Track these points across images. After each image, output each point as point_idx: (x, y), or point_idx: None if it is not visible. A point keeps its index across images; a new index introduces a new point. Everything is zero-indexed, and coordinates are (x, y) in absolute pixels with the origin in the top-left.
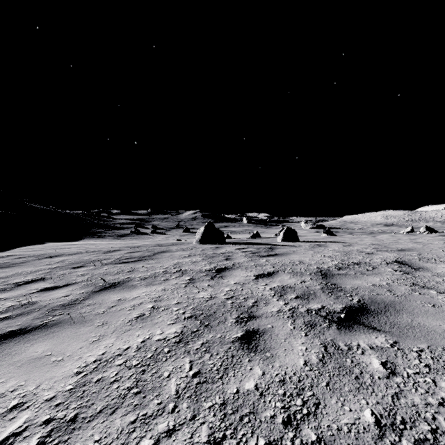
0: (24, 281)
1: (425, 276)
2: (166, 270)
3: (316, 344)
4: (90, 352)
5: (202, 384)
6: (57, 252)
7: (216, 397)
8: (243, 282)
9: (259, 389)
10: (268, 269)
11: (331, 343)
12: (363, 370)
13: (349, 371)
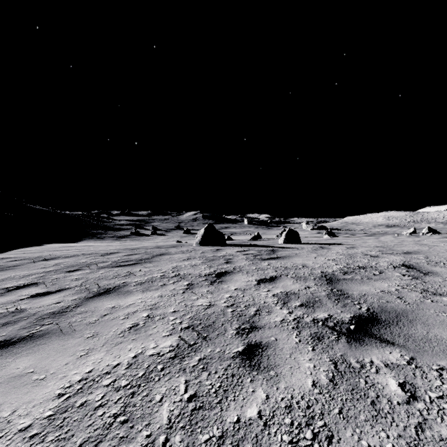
0: (16, 286)
1: (436, 281)
2: (164, 274)
3: (324, 361)
4: (75, 370)
5: (198, 411)
6: (53, 254)
7: (214, 427)
8: (244, 288)
9: (262, 417)
10: (270, 273)
11: (341, 359)
12: (380, 394)
13: (363, 395)
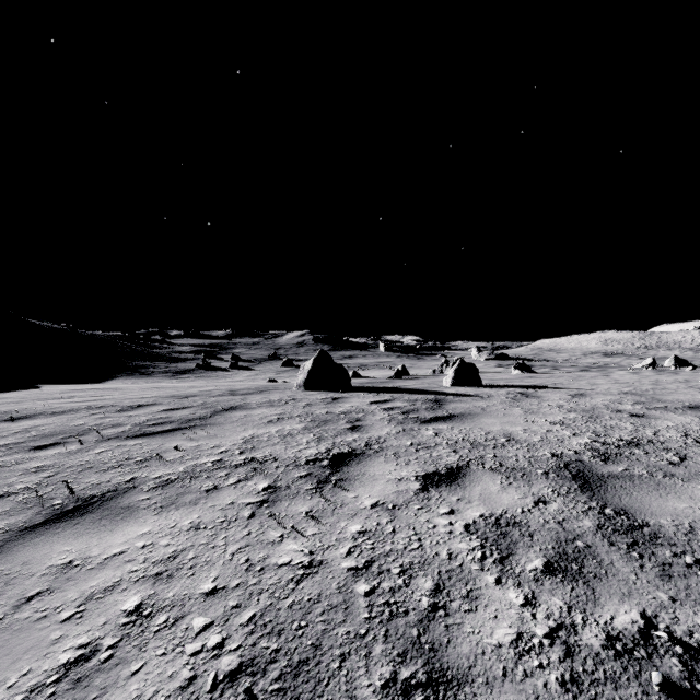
0: None
1: None
2: (222, 457)
3: None
4: None
5: None
6: (36, 407)
7: None
8: (394, 502)
9: None
10: (444, 458)
11: None
12: None
13: None
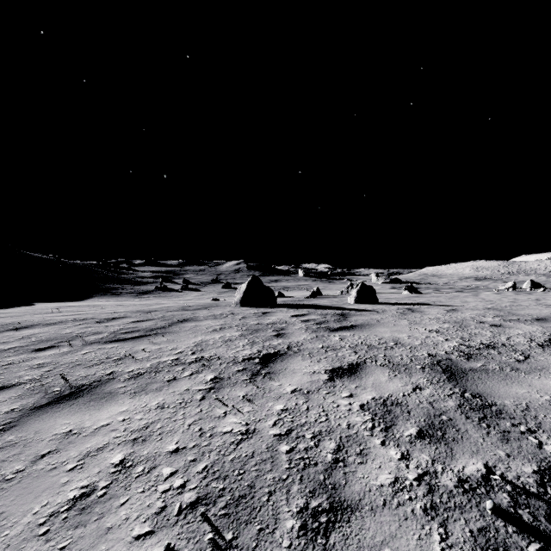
0: None
1: None
2: (179, 357)
3: None
4: None
5: None
6: (33, 319)
7: None
8: (308, 389)
9: None
10: (346, 357)
11: None
12: None
13: None
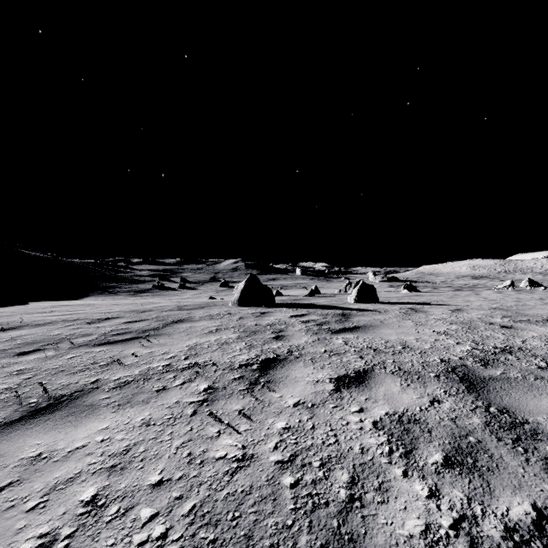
0: None
1: None
2: (171, 362)
3: None
4: None
5: None
6: (23, 320)
7: None
8: (313, 401)
9: None
10: (352, 363)
11: None
12: None
13: None
